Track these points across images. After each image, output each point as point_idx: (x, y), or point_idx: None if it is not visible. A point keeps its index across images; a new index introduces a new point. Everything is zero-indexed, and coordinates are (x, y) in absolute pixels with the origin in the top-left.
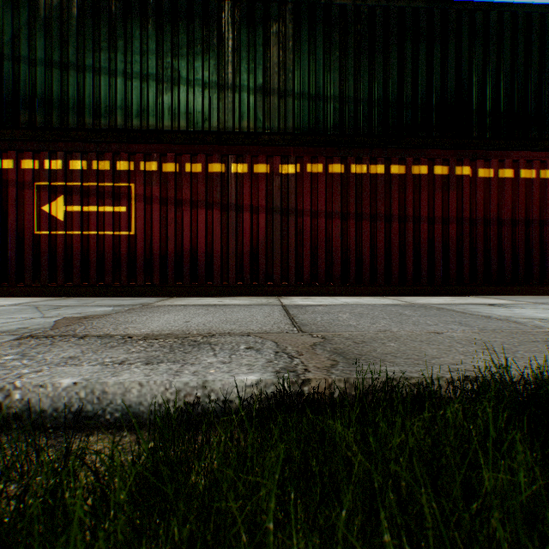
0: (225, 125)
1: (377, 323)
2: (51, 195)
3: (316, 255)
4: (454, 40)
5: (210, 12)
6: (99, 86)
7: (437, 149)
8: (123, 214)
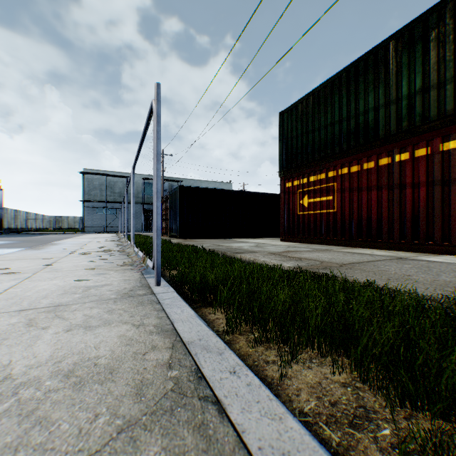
0: (389, 130)
1: (401, 269)
2: (302, 195)
3: None
4: None
5: (378, 58)
6: (320, 136)
7: None
8: (330, 200)
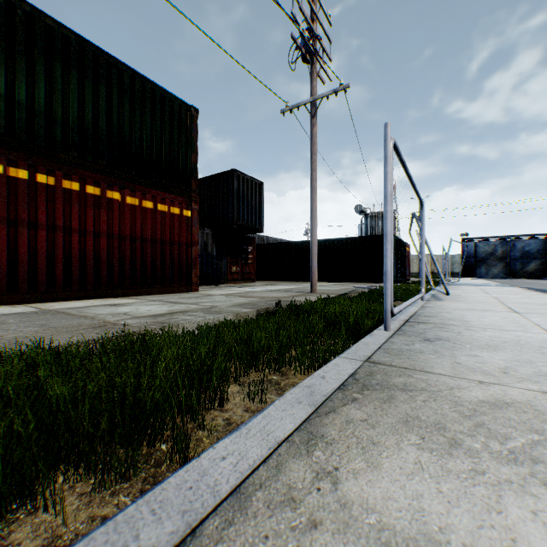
0: None
1: None
2: None
3: None
4: (106, 84)
5: None
6: None
7: (90, 171)
8: None
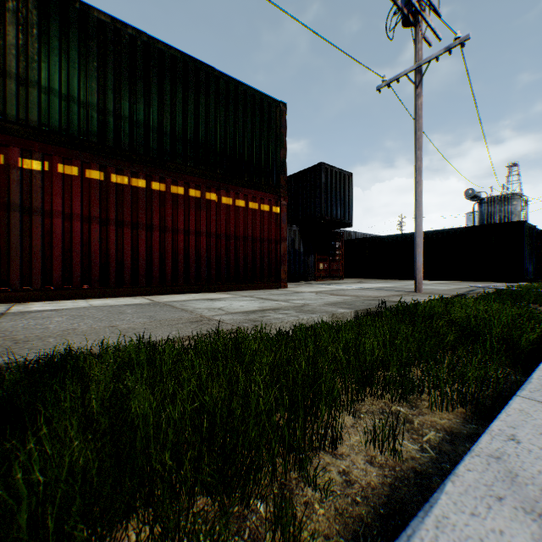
0: None
1: (78, 323)
2: None
3: (72, 258)
4: (205, 94)
5: None
6: None
7: (192, 176)
8: None
